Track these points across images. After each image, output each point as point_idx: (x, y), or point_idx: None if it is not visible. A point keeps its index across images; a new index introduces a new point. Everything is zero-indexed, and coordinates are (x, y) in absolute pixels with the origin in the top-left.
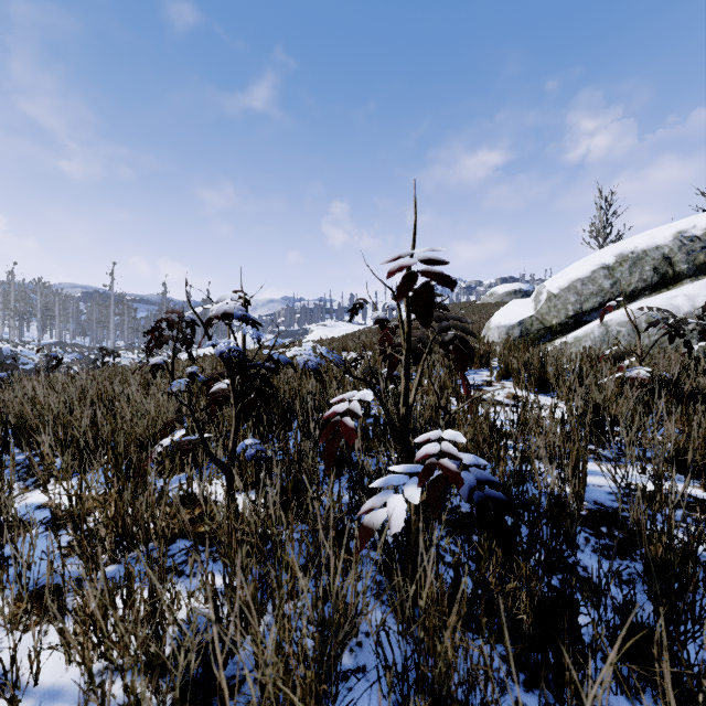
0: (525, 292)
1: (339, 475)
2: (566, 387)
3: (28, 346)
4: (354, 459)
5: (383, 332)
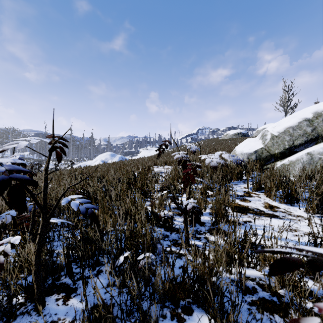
0: (243, 134)
1: None
2: (314, 204)
3: None
4: None
5: (186, 171)
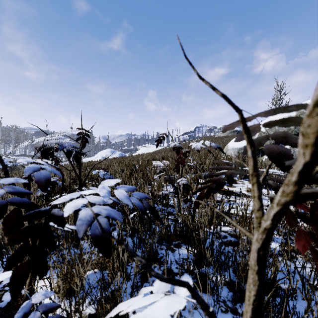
0: (238, 131)
1: (147, 276)
2: None
3: (7, 156)
4: (159, 253)
5: (178, 155)
